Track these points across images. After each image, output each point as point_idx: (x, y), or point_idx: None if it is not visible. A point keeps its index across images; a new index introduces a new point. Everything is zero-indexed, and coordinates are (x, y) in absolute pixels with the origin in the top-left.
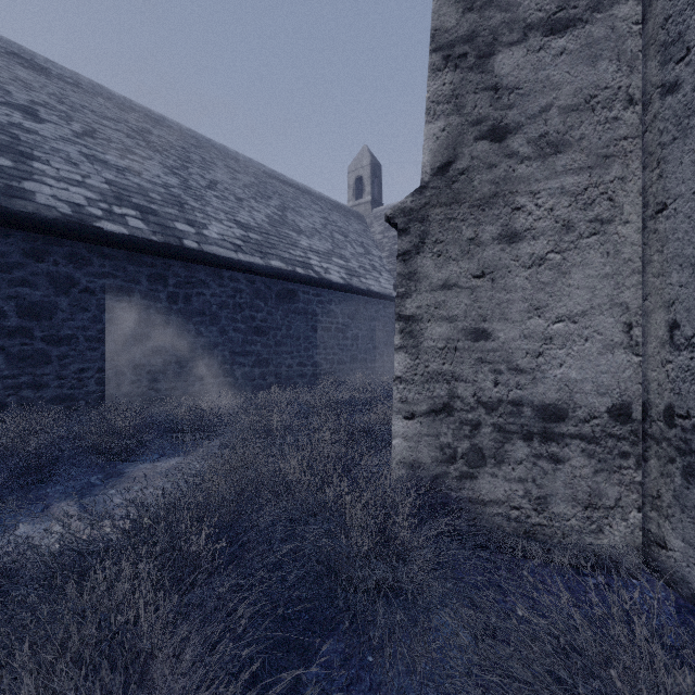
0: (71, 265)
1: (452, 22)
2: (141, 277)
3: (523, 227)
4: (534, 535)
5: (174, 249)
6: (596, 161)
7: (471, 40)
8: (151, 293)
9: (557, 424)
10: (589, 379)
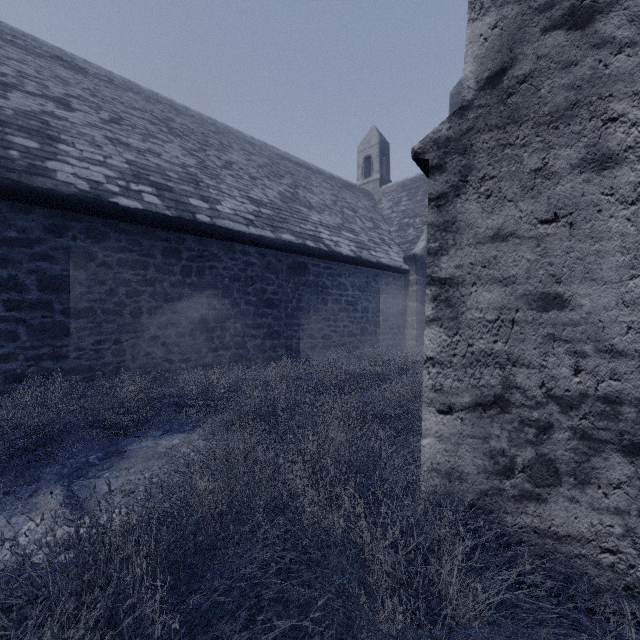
0: (88, 240)
1: None
2: (156, 251)
3: (623, 145)
4: None
5: (187, 223)
6: None
7: None
8: (165, 267)
9: None
10: None
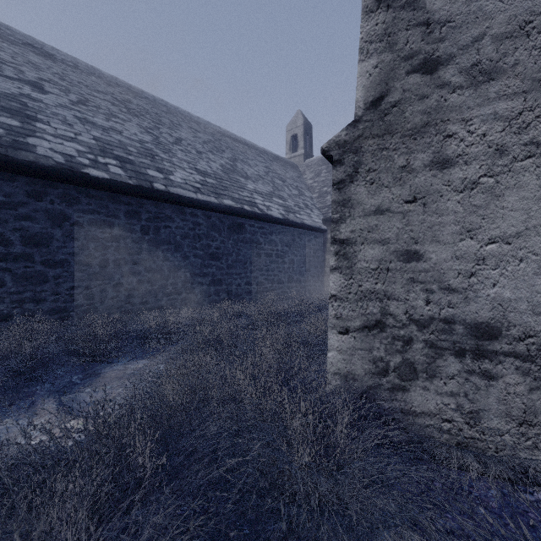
0: (64, 203)
1: None
2: (120, 213)
3: (455, 153)
4: (466, 448)
5: (146, 190)
6: (531, 85)
7: None
8: (128, 226)
9: (490, 341)
10: (523, 299)
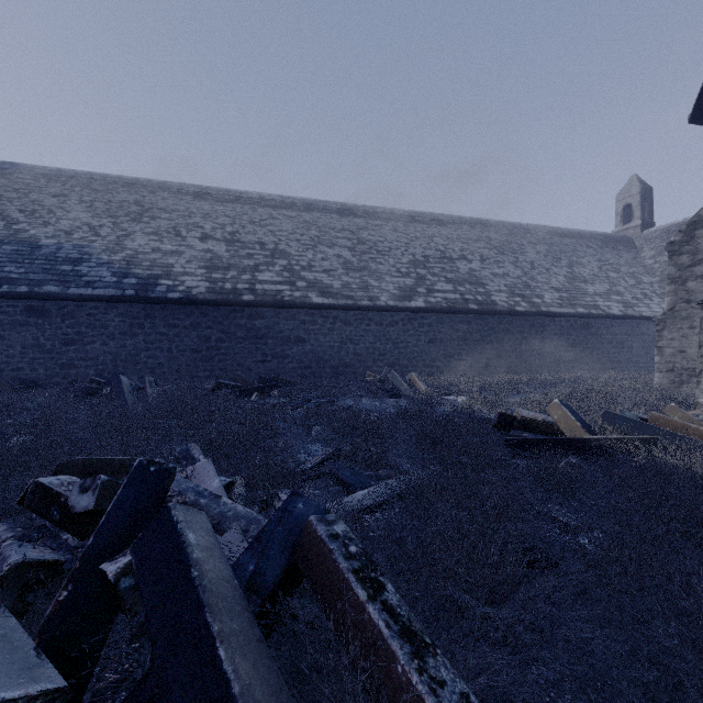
0: (507, 325)
1: (673, 273)
2: (526, 326)
3: (695, 325)
4: None
5: (539, 313)
6: None
7: (679, 278)
8: (529, 332)
9: None
10: None
